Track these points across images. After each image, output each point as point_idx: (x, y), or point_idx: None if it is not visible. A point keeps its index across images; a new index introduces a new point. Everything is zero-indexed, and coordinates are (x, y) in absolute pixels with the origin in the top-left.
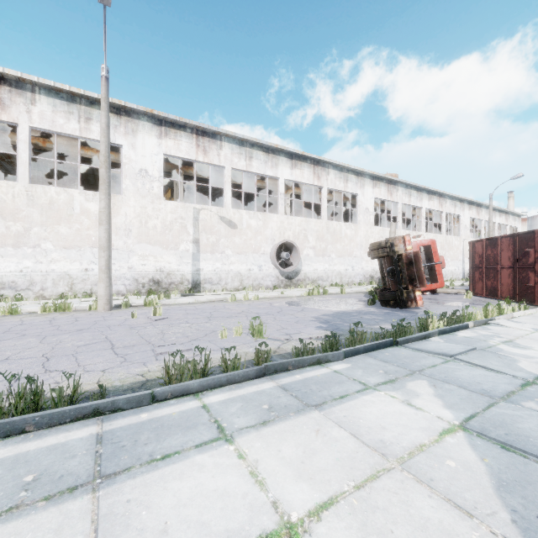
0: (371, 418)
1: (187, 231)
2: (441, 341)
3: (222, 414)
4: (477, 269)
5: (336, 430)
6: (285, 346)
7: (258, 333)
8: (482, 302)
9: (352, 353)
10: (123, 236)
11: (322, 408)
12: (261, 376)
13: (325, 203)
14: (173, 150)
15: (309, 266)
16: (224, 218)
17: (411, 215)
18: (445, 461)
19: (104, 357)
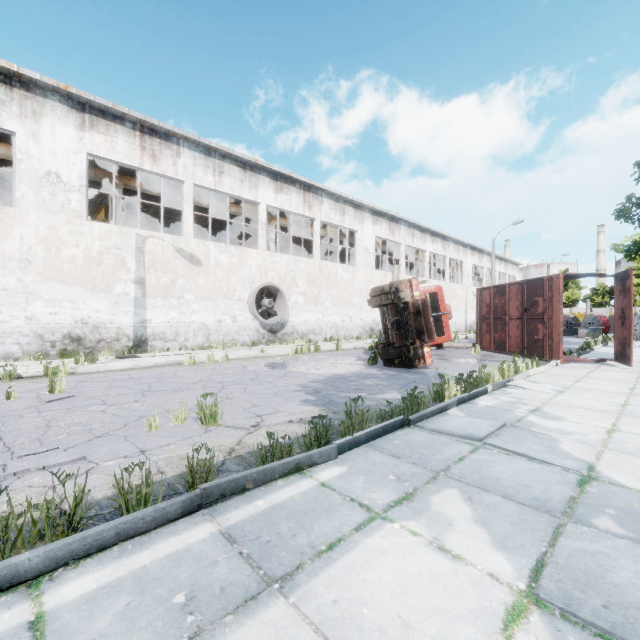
0: (382, 598)
1: (125, 267)
2: (462, 415)
3: None
4: (485, 320)
5: None
6: (250, 439)
7: (211, 418)
8: (491, 357)
9: (349, 446)
10: (17, 270)
11: (293, 586)
12: (194, 510)
13: (318, 239)
14: (104, 149)
15: (299, 317)
16: (183, 250)
17: (414, 259)
18: None
19: None
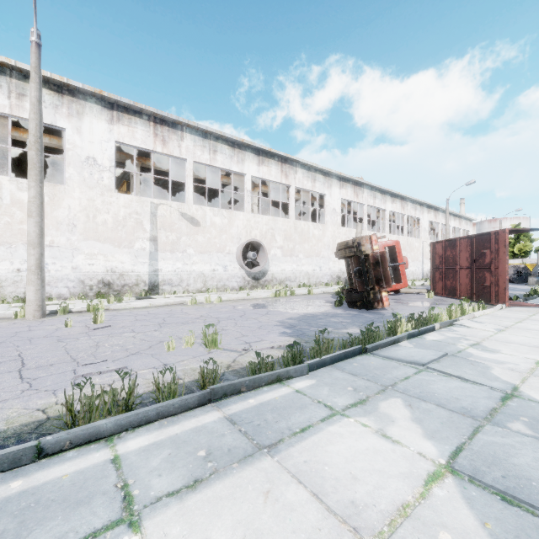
0: (338, 462)
1: (143, 228)
2: (411, 346)
3: (137, 471)
4: (438, 269)
5: (293, 490)
6: (242, 359)
7: (212, 343)
8: (443, 301)
9: (318, 365)
10: (66, 232)
11: (277, 451)
12: (206, 403)
13: (293, 202)
14: (127, 137)
15: (277, 267)
16: (186, 214)
17: (376, 217)
18: (437, 533)
19: (2, 384)
